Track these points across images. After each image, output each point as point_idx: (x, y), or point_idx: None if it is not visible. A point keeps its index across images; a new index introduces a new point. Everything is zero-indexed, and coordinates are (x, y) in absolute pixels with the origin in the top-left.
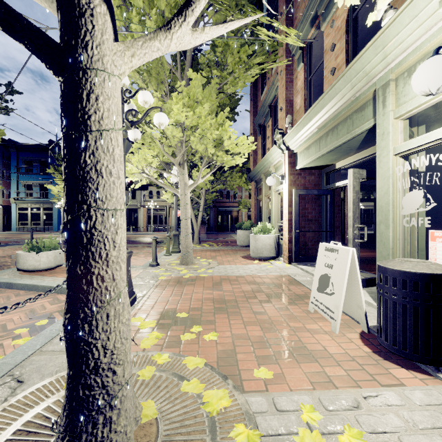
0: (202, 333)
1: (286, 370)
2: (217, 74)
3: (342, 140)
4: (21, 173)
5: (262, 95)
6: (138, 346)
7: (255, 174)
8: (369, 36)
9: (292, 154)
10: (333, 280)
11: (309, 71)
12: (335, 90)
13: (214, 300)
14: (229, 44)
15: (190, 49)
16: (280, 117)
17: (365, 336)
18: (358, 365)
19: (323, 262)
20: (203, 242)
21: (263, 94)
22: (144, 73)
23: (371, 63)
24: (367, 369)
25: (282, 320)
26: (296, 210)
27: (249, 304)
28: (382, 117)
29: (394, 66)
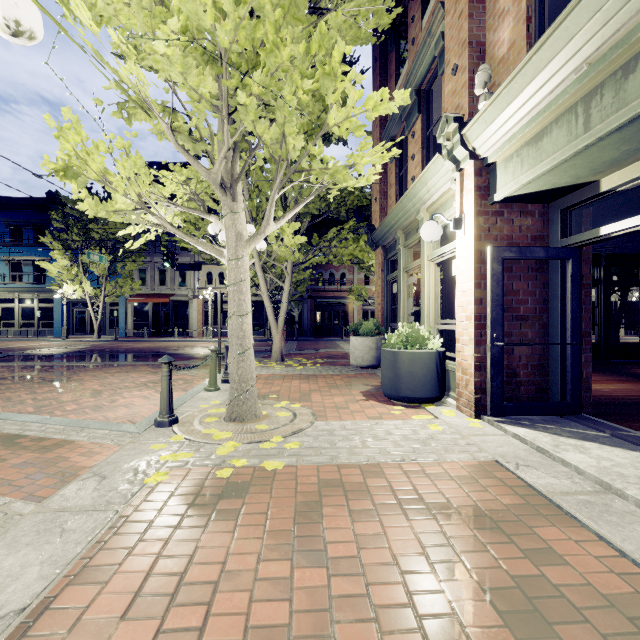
0: None
1: None
2: None
3: None
4: (3, 243)
5: (397, 84)
6: None
7: (383, 232)
8: None
9: (482, 167)
10: None
11: None
12: None
13: None
14: None
15: None
16: (450, 91)
17: None
18: None
19: None
20: (289, 358)
21: (400, 80)
22: None
23: None
24: None
25: None
26: (496, 294)
27: None
28: None
29: None
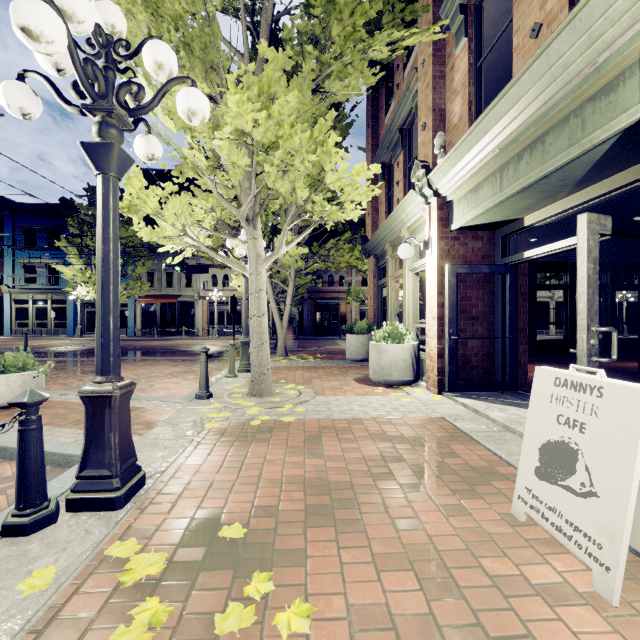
0: (274, 597)
1: None
2: (313, 52)
3: (558, 161)
4: (18, 247)
5: (386, 116)
6: None
7: (375, 244)
8: None
9: (444, 203)
10: (588, 461)
11: (477, 51)
12: (549, 57)
13: (306, 481)
14: (335, 0)
15: (267, 19)
16: (421, 142)
17: None
18: None
19: (551, 412)
20: (292, 354)
21: (388, 115)
22: (181, 51)
23: None
24: None
25: (460, 548)
26: (452, 300)
27: (380, 495)
28: None
29: None
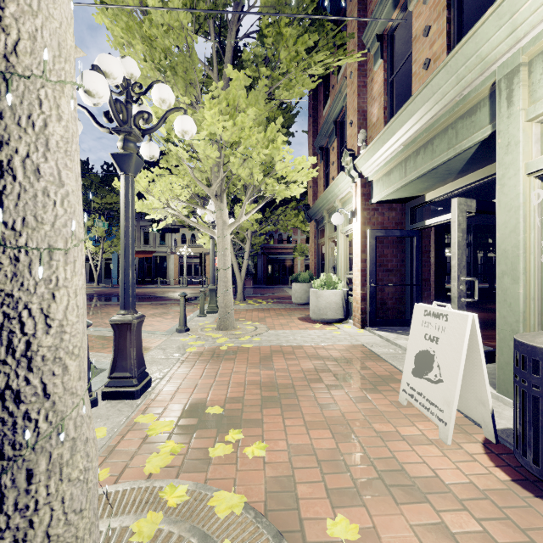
0: (243, 442)
1: (378, 518)
2: (266, 72)
3: (441, 159)
4: None
5: (324, 109)
6: (142, 467)
7: (315, 211)
8: (469, 26)
9: (366, 182)
10: (439, 361)
11: (389, 70)
12: (433, 87)
13: (261, 384)
14: (283, 33)
15: (231, 42)
16: (349, 134)
17: (492, 448)
18: (495, 507)
19: (422, 333)
20: (248, 299)
21: (326, 108)
22: (167, 71)
23: (490, 42)
24: (512, 516)
25: (361, 419)
26: (372, 257)
27: (312, 392)
28: (506, 120)
29: (527, 43)
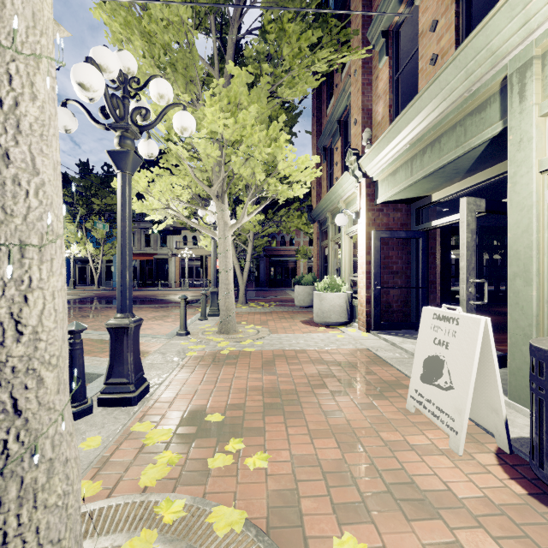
0: (244, 452)
1: (388, 536)
2: (268, 69)
3: (449, 157)
4: None
5: (327, 109)
6: (137, 480)
7: (318, 212)
8: (476, 23)
9: (371, 183)
10: (449, 367)
11: (395, 67)
12: (440, 83)
13: (264, 389)
14: (285, 29)
15: (232, 39)
16: (353, 134)
17: (506, 459)
18: (512, 524)
19: (430, 337)
20: (251, 302)
21: (329, 108)
22: (167, 68)
23: (501, 35)
24: (531, 534)
25: (368, 427)
26: (377, 259)
27: (316, 398)
28: (518, 115)
29: (541, 35)
